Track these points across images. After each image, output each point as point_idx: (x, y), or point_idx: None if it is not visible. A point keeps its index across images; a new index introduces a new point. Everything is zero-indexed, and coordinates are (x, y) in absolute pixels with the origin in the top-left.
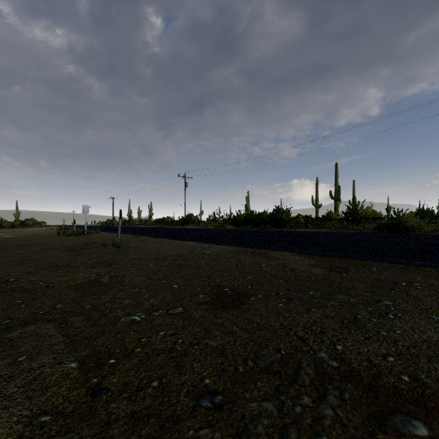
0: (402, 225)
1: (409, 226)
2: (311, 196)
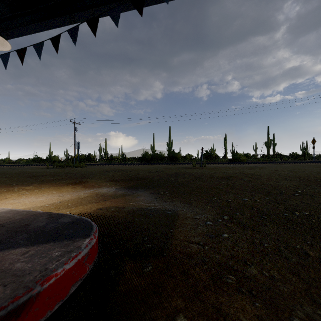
0: (239, 159)
1: (241, 159)
2: (151, 144)
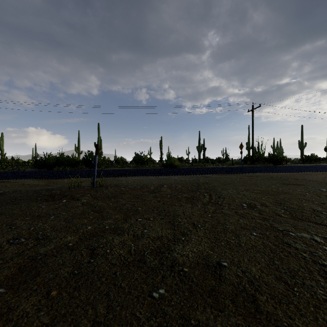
0: (173, 164)
1: (176, 164)
2: (75, 144)
